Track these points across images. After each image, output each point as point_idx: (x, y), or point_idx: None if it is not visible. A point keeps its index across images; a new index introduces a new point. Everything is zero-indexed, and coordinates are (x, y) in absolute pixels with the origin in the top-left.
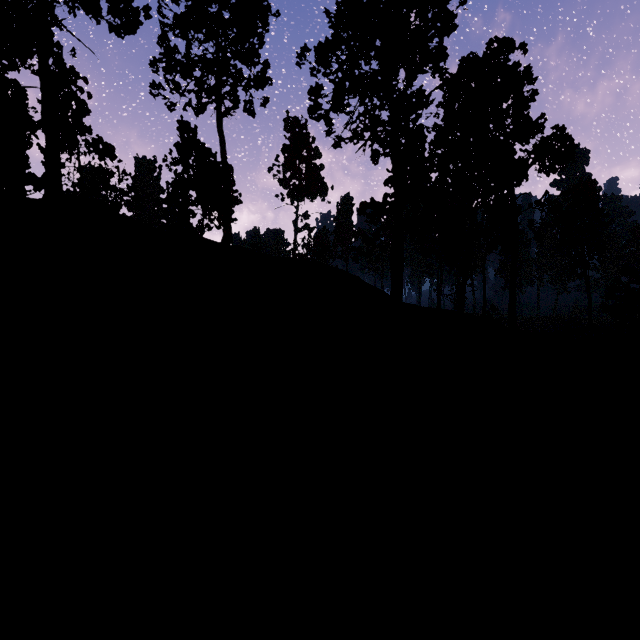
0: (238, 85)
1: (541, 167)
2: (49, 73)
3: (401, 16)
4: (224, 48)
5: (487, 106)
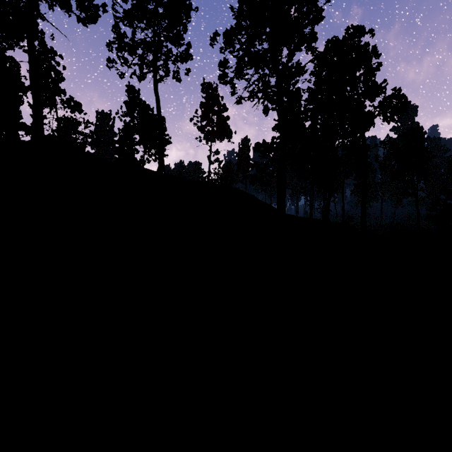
0: (169, 60)
1: (384, 117)
2: (35, 51)
3: (284, 10)
4: (159, 34)
5: (345, 74)
